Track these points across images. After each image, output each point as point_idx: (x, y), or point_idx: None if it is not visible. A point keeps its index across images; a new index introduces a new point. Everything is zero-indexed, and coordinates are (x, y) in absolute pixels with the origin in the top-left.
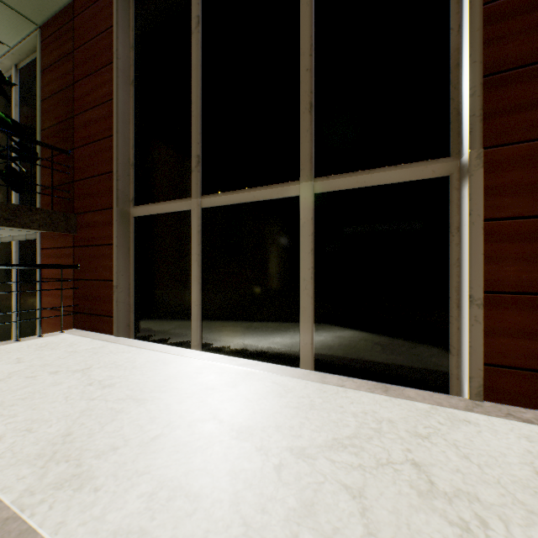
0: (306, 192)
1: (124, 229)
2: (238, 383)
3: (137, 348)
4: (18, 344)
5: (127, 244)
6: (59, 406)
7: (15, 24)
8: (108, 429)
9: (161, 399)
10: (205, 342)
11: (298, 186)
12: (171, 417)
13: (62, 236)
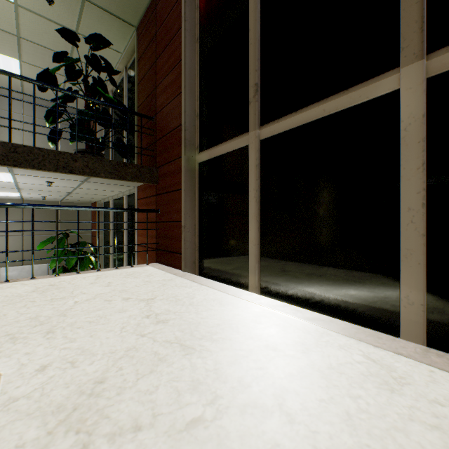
0: (412, 79)
1: (191, 174)
2: (309, 348)
3: (198, 284)
4: (115, 271)
5: (193, 188)
6: (111, 337)
7: (122, 32)
8: (141, 387)
9: (210, 352)
10: (263, 285)
11: (394, 76)
12: (218, 387)
13: (149, 188)
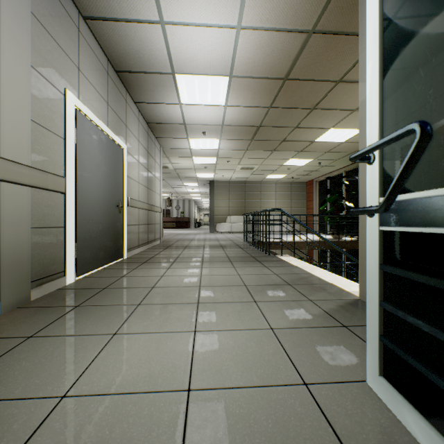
0: None
1: None
2: None
3: None
4: None
5: None
6: None
7: (349, 162)
8: None
9: None
10: None
11: None
12: None
13: None
